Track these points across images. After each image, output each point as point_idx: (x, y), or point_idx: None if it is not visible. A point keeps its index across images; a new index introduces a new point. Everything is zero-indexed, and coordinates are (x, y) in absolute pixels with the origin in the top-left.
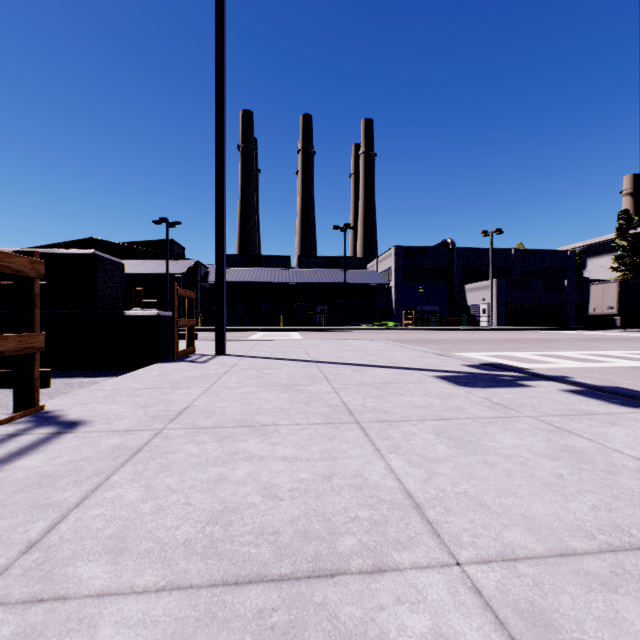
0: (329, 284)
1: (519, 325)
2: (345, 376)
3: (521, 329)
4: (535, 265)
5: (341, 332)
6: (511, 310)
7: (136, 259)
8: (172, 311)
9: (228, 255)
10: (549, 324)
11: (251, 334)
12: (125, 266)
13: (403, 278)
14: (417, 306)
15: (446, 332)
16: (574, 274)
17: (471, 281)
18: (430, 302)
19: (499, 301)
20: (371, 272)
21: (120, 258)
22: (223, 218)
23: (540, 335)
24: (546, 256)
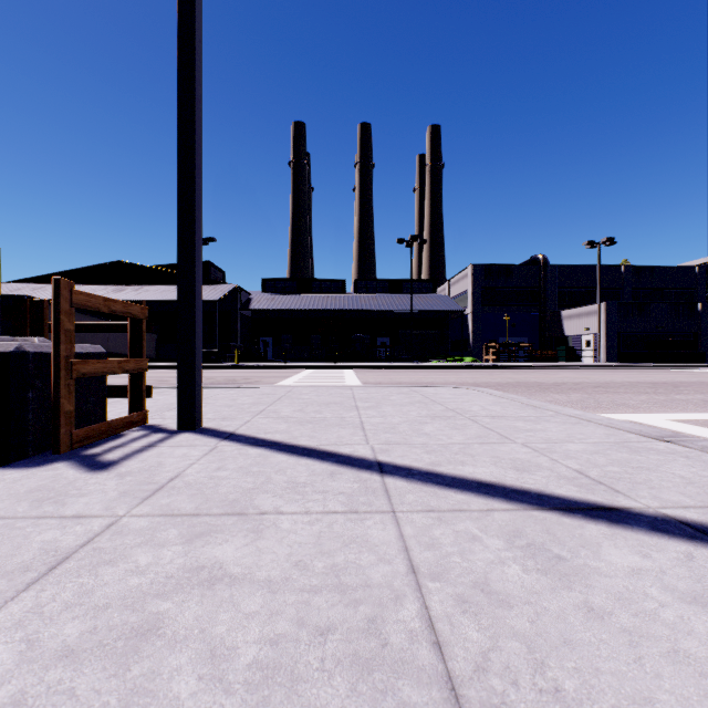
0: (391, 312)
1: (636, 361)
2: (529, 640)
3: (644, 367)
4: (652, 285)
5: (408, 370)
6: (625, 342)
7: (168, 284)
8: (53, 341)
9: (274, 279)
10: (678, 360)
11: (294, 373)
12: (154, 292)
13: (482, 303)
14: (500, 337)
15: (546, 371)
16: (704, 296)
17: (568, 306)
18: (516, 333)
19: (610, 331)
20: (442, 297)
21: (151, 284)
22: (193, 156)
23: (687, 376)
24: (666, 274)
